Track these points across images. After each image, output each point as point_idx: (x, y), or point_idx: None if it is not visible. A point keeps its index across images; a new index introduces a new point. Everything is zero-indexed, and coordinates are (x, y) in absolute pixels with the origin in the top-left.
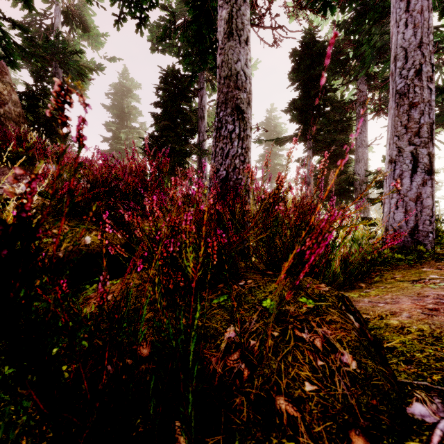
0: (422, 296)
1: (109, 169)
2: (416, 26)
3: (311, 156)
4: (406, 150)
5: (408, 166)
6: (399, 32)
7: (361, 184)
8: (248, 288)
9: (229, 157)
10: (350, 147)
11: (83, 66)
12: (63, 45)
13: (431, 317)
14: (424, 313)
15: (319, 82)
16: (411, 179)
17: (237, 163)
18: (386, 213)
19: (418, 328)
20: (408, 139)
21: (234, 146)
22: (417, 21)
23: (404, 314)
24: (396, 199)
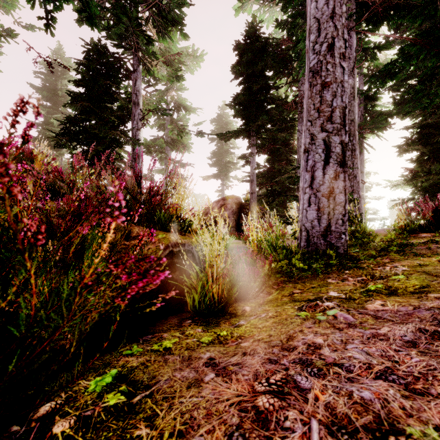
0: (287, 349)
1: None
2: None
3: (255, 153)
4: (319, 138)
5: (321, 156)
6: (312, 1)
7: None
8: None
9: None
10: (293, 147)
11: None
12: None
13: None
14: None
15: (260, 78)
16: (324, 171)
17: None
18: (300, 211)
19: None
20: (321, 125)
21: None
22: None
23: None
24: (309, 194)
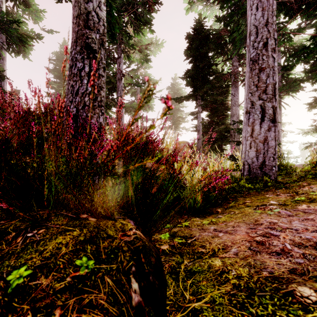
0: (257, 224)
1: (0, 110)
2: (264, 9)
3: (200, 111)
4: (257, 104)
5: (258, 115)
6: (252, 14)
7: (235, 131)
8: (26, 244)
9: (79, 95)
10: (228, 106)
11: (25, 34)
12: (2, 14)
13: (255, 254)
14: (250, 249)
15: (205, 58)
16: (260, 126)
17: (87, 100)
18: (243, 151)
19: (237, 274)
20: (258, 95)
21: (83, 84)
22: (264, 5)
23: (233, 250)
24: (250, 141)
